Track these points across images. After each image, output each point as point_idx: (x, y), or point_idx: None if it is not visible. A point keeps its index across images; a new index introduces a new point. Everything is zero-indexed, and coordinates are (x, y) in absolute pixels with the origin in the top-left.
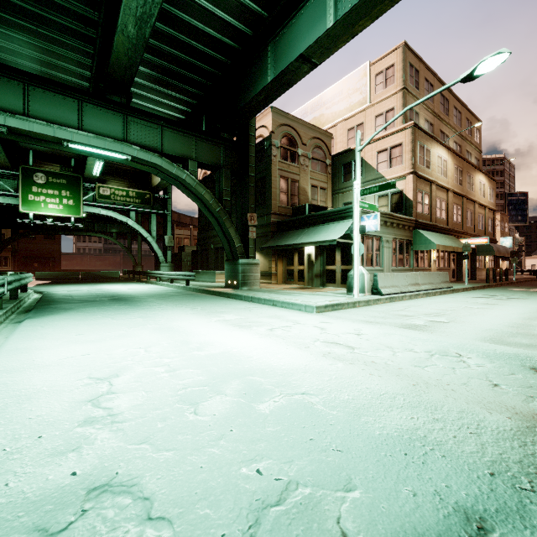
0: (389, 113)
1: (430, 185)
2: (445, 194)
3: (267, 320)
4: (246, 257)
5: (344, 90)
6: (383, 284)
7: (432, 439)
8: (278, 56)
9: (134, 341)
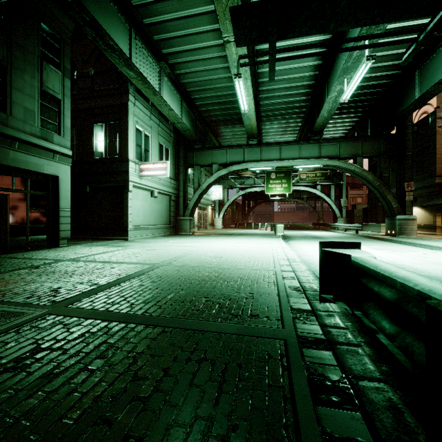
0: None
1: None
2: None
3: (396, 249)
4: (402, 214)
5: None
6: None
7: (410, 265)
8: (422, 79)
9: None
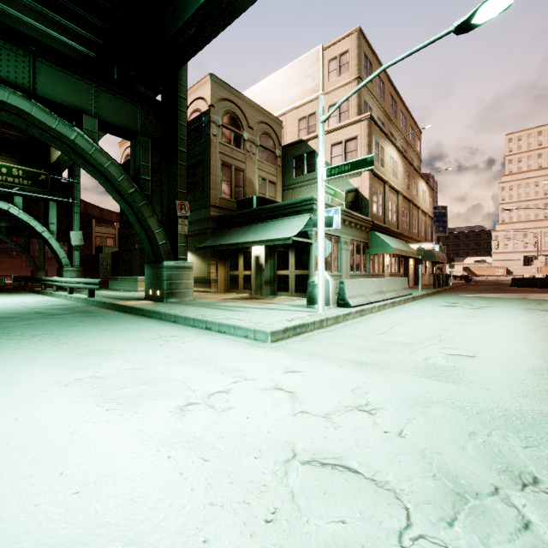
0: (344, 104)
1: (383, 186)
2: (396, 197)
3: (184, 371)
4: (174, 258)
5: (295, 74)
6: (350, 294)
7: None
8: None
9: None
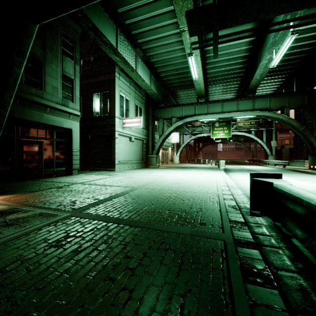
0: None
1: None
2: None
3: None
4: None
5: None
6: None
7: None
8: None
9: None
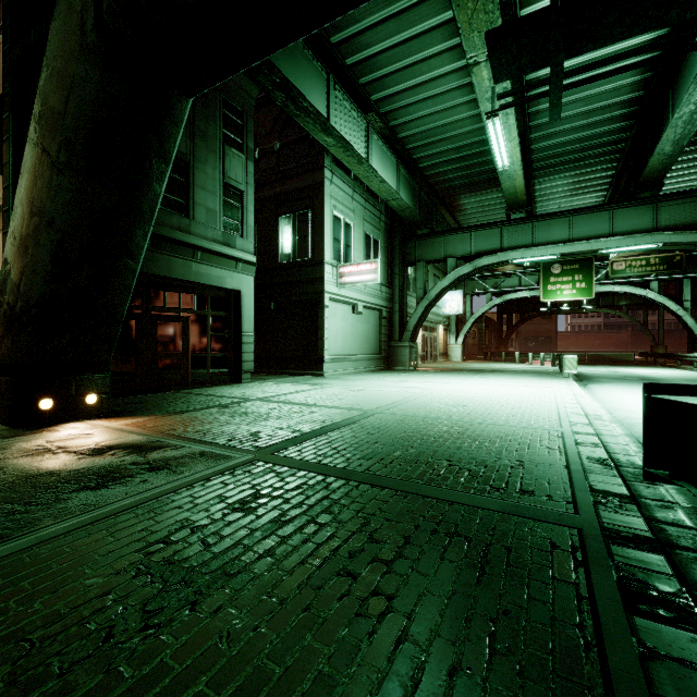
0: None
1: None
2: None
3: None
4: None
5: None
6: None
7: None
8: None
9: None
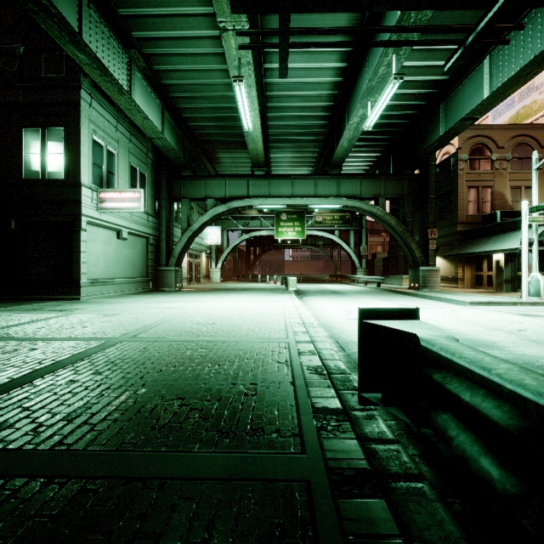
0: None
1: None
2: None
3: (423, 305)
4: (426, 265)
5: None
6: None
7: (444, 326)
8: (447, 113)
9: (353, 305)
